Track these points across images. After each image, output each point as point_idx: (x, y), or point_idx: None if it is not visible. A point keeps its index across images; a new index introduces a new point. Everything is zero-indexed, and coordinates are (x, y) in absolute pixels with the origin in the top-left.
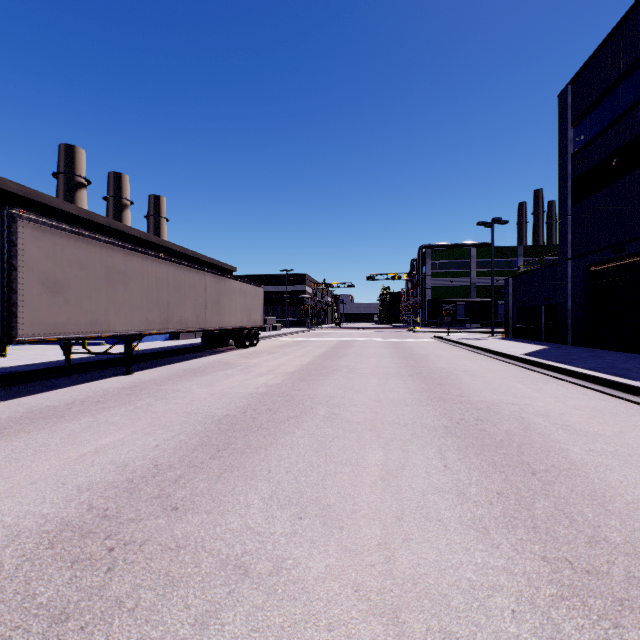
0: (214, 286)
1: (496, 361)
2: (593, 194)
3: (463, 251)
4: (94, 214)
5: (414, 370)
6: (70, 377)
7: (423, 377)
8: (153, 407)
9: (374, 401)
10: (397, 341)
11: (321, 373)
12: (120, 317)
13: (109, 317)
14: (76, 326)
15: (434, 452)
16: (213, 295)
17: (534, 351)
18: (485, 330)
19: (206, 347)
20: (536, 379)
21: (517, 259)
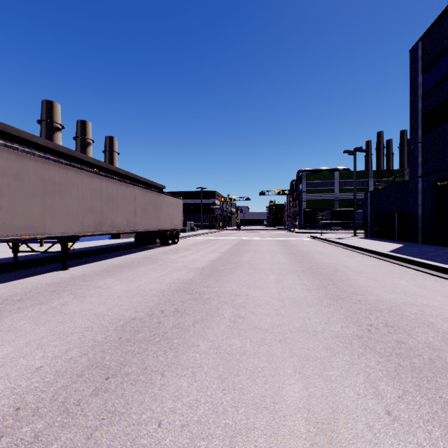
0: (142, 197)
1: (368, 257)
2: (440, 125)
3: (329, 174)
4: (58, 145)
5: (304, 266)
6: (14, 272)
7: (314, 273)
8: (66, 307)
9: (277, 300)
10: (283, 240)
11: (227, 268)
12: (55, 221)
13: (44, 221)
14: (10, 229)
15: (363, 382)
16: (141, 204)
17: (396, 249)
18: (346, 231)
19: (138, 245)
20: (413, 275)
21: (368, 180)
